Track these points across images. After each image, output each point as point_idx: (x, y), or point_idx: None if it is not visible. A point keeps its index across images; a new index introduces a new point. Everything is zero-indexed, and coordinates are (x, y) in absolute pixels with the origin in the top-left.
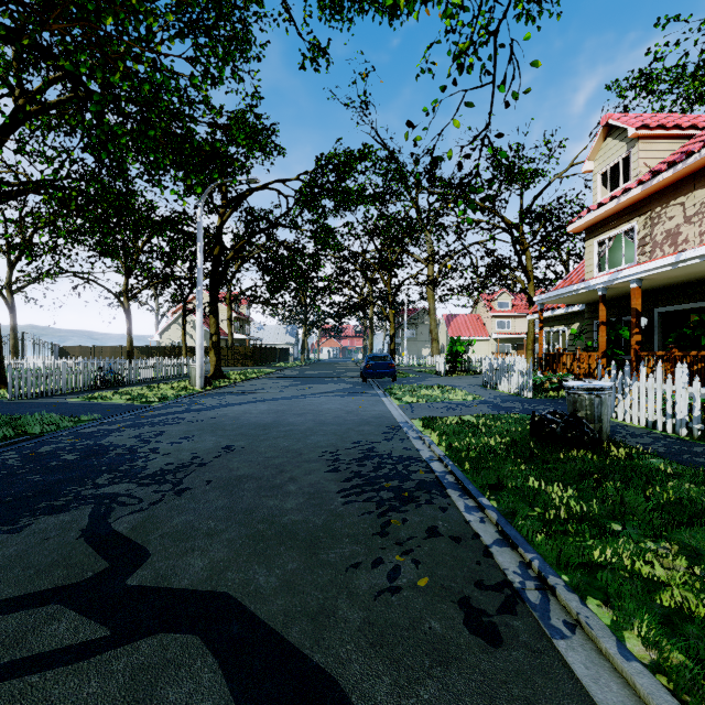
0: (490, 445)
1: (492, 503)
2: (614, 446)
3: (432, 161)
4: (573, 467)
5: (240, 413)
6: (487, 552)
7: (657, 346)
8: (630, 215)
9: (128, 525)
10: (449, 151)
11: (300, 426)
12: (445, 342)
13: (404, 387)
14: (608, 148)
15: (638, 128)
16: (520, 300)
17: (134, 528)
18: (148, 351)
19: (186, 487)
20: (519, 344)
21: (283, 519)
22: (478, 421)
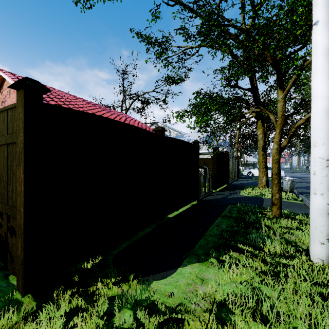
0: None
1: None
2: None
3: None
4: None
5: (298, 175)
6: None
7: None
8: None
9: None
10: None
11: None
12: None
13: None
14: None
15: None
16: None
17: None
18: None
19: None
20: None
21: None
22: None
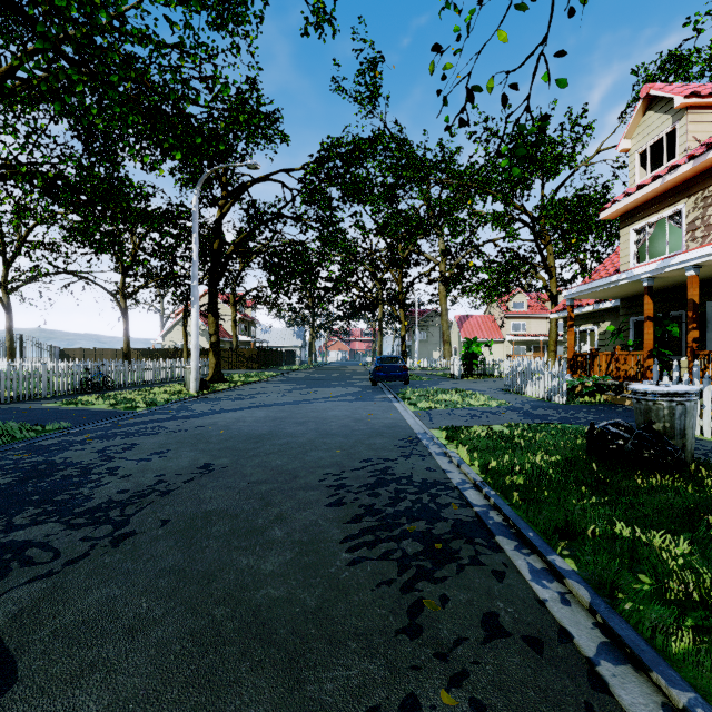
0: (538, 466)
1: (570, 564)
2: (704, 469)
3: (467, 94)
4: (664, 502)
5: (232, 421)
6: (595, 677)
7: (710, 345)
8: (676, 196)
9: (12, 608)
10: (490, 80)
11: (299, 438)
12: (457, 344)
13: (418, 391)
14: (649, 123)
15: (687, 96)
16: (536, 300)
17: (20, 613)
18: (150, 354)
19: (131, 531)
20: (535, 346)
21: (256, 595)
22: (512, 432)
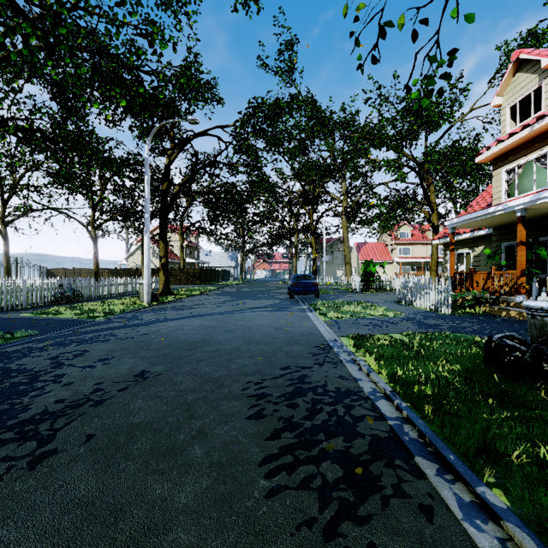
0: (442, 376)
1: (500, 497)
2: None
3: (379, 30)
4: None
5: (173, 329)
6: None
7: None
8: (542, 142)
9: None
10: (401, 17)
11: (227, 345)
12: (356, 264)
13: (327, 302)
14: (518, 82)
15: None
16: (418, 230)
17: None
18: (116, 272)
19: (53, 449)
20: (417, 266)
21: (163, 542)
22: (411, 341)
